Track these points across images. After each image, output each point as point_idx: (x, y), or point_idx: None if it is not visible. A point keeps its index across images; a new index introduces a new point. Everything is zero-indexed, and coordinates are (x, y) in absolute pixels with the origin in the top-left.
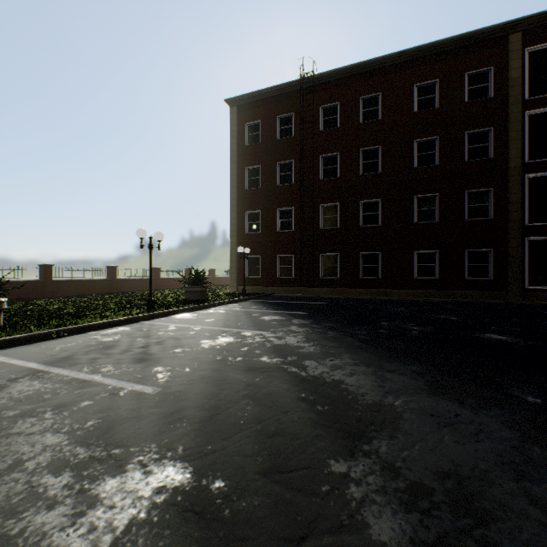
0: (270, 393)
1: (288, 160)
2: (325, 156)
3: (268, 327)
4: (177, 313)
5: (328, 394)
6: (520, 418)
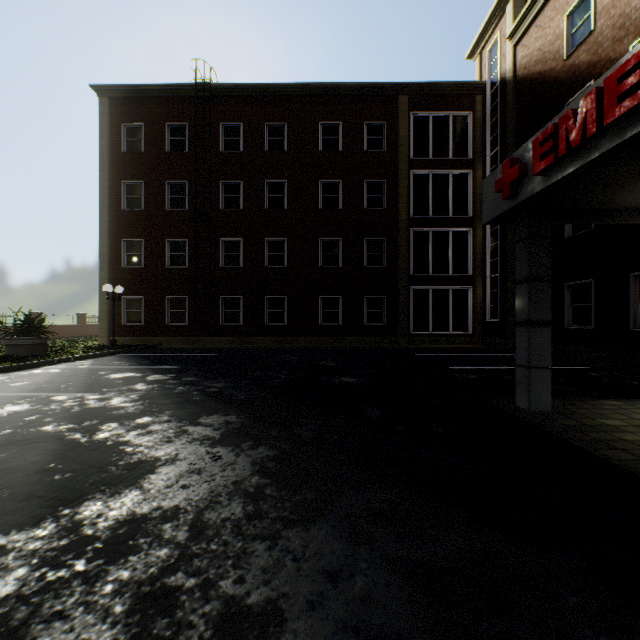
0: (3, 470)
1: (181, 180)
2: (226, 183)
3: (103, 387)
4: None
5: (90, 459)
6: (276, 453)
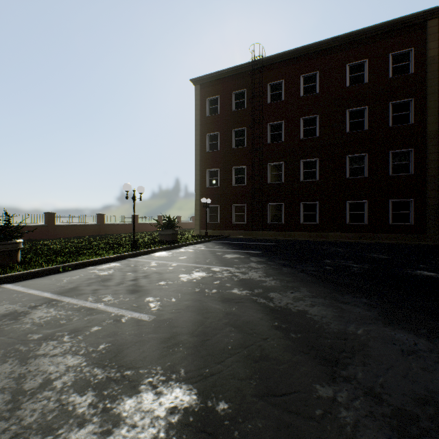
0: (247, 321)
1: (241, 127)
2: (272, 124)
3: (232, 264)
4: (155, 251)
5: (297, 323)
6: None
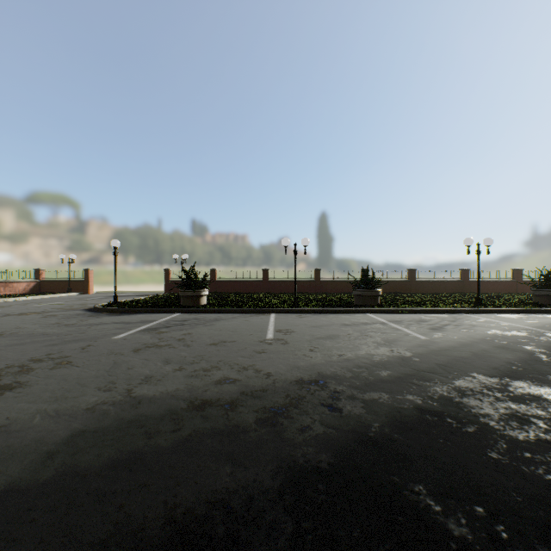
0: (490, 355)
1: None
2: None
3: None
4: (502, 312)
5: (538, 368)
6: None
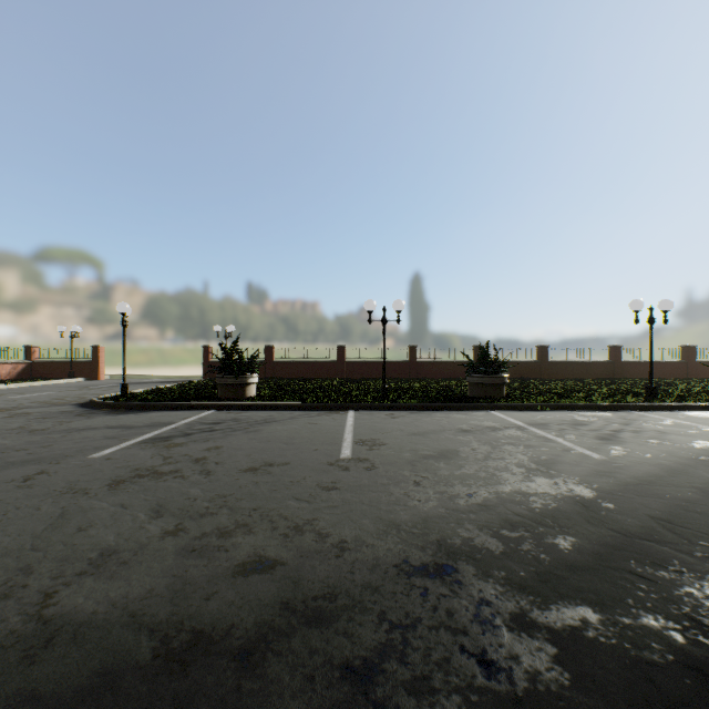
0: None
1: None
2: None
3: None
4: (691, 409)
5: None
6: None
